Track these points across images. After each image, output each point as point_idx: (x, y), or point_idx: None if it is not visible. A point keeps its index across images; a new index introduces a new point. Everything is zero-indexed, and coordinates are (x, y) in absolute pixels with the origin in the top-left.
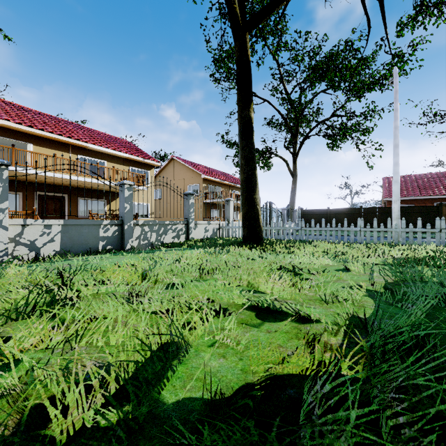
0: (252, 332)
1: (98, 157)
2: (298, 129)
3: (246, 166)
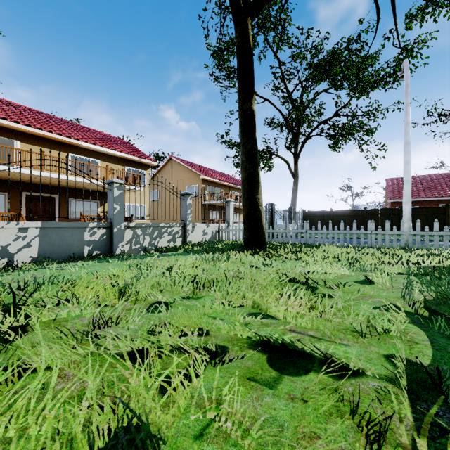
0: (266, 400)
1: (91, 155)
2: (299, 130)
3: (247, 164)
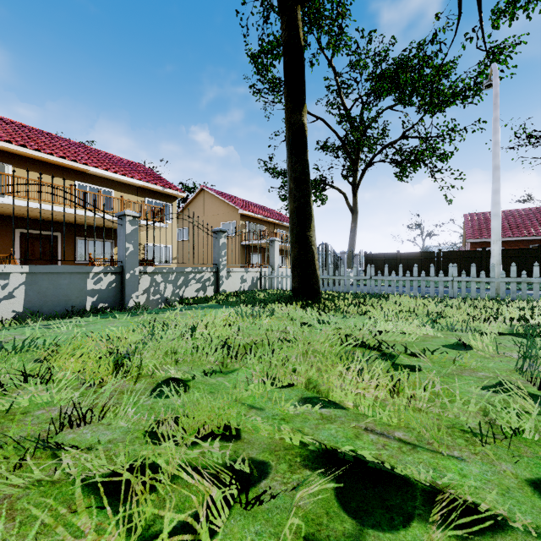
0: None
1: (103, 184)
2: (359, 155)
3: (297, 192)
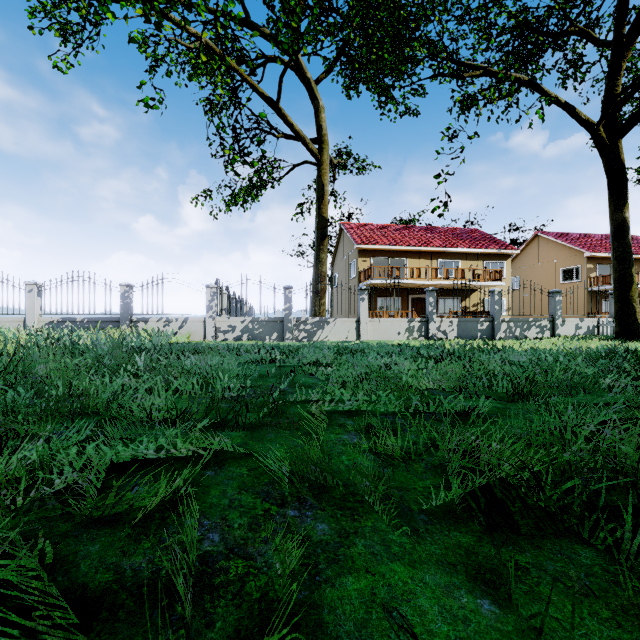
0: None
1: (453, 257)
2: None
3: (618, 266)
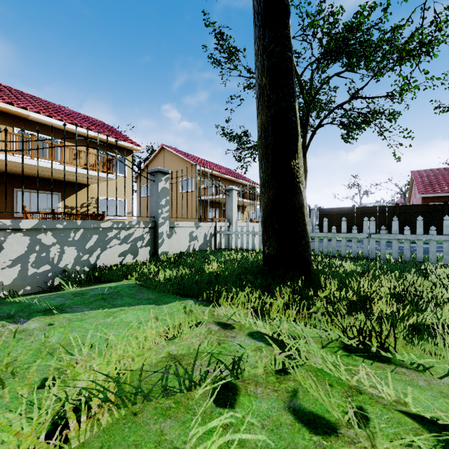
0: None
1: (48, 133)
2: (309, 118)
3: (273, 90)
